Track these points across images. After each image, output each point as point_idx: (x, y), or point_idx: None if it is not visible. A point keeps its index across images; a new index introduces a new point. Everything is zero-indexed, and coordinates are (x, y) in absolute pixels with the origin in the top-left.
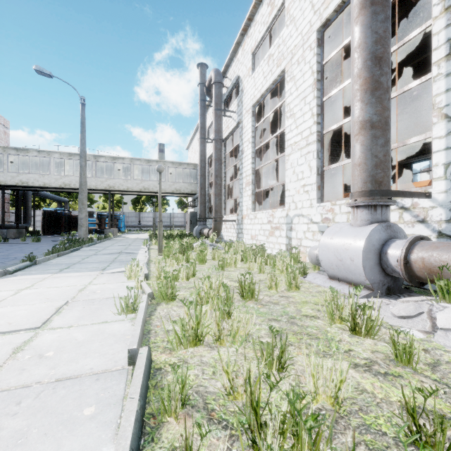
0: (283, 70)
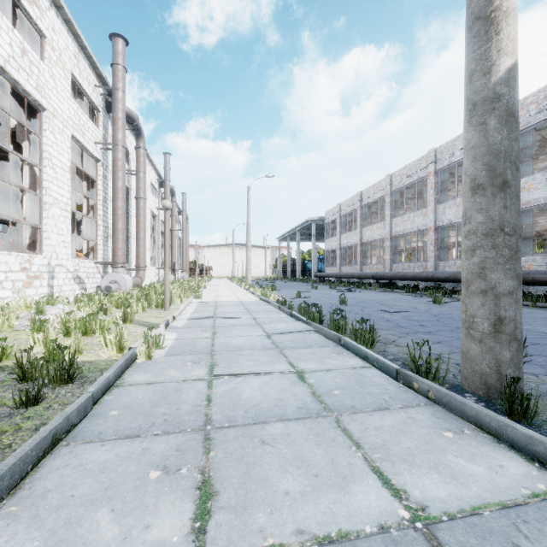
0: (44, 106)
